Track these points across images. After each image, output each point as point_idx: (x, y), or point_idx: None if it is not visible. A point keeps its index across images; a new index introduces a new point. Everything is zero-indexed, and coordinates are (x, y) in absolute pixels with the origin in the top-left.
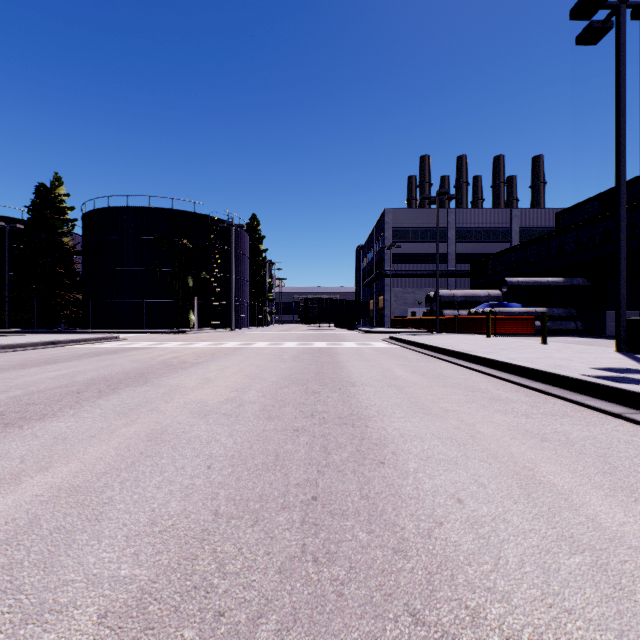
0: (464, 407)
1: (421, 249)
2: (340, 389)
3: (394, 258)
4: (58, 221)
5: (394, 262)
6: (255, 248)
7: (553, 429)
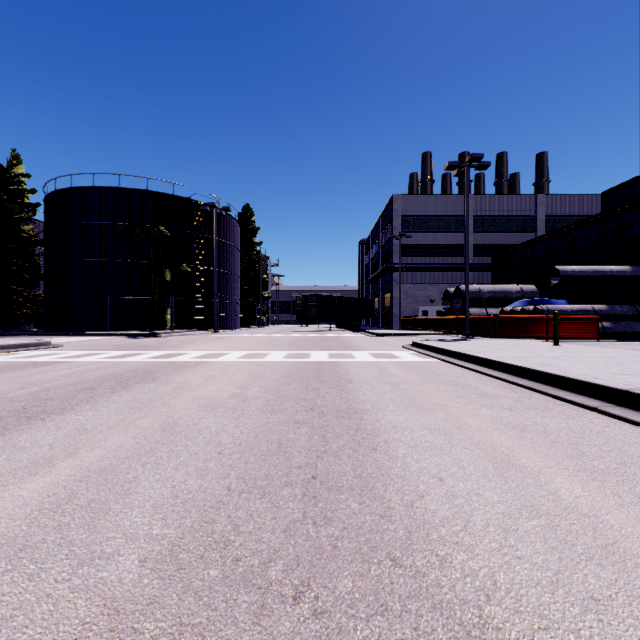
0: None
1: (434, 240)
2: None
3: (403, 250)
4: (13, 204)
5: (403, 255)
6: (248, 241)
7: None
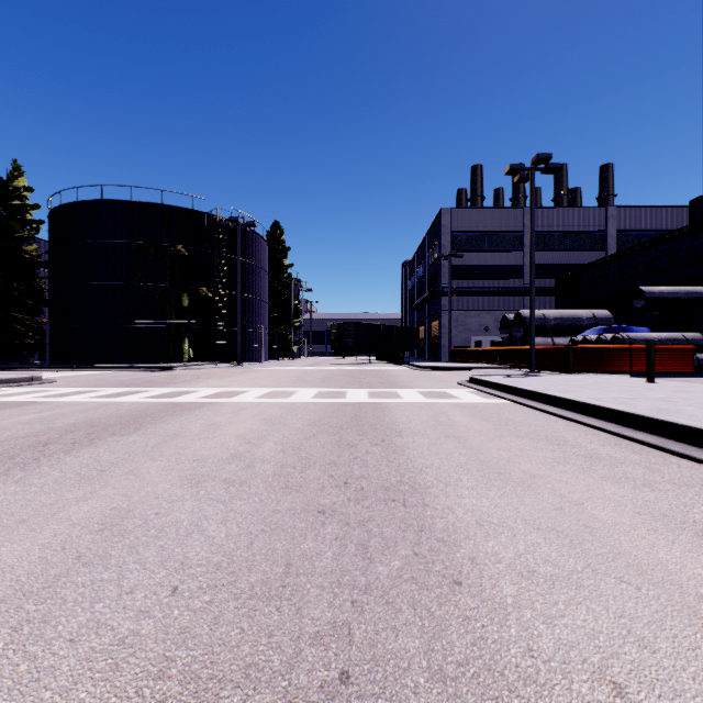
0: None
1: (488, 260)
2: None
3: (453, 272)
4: (13, 221)
5: (453, 277)
6: (277, 262)
7: None
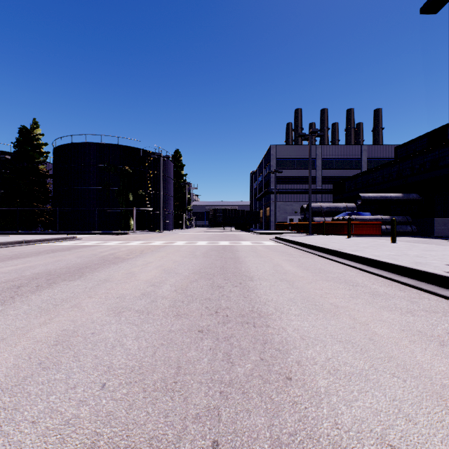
0: (351, 303)
1: (297, 174)
2: (241, 283)
3: (277, 180)
4: (35, 153)
5: (277, 183)
6: (178, 173)
7: (444, 329)
